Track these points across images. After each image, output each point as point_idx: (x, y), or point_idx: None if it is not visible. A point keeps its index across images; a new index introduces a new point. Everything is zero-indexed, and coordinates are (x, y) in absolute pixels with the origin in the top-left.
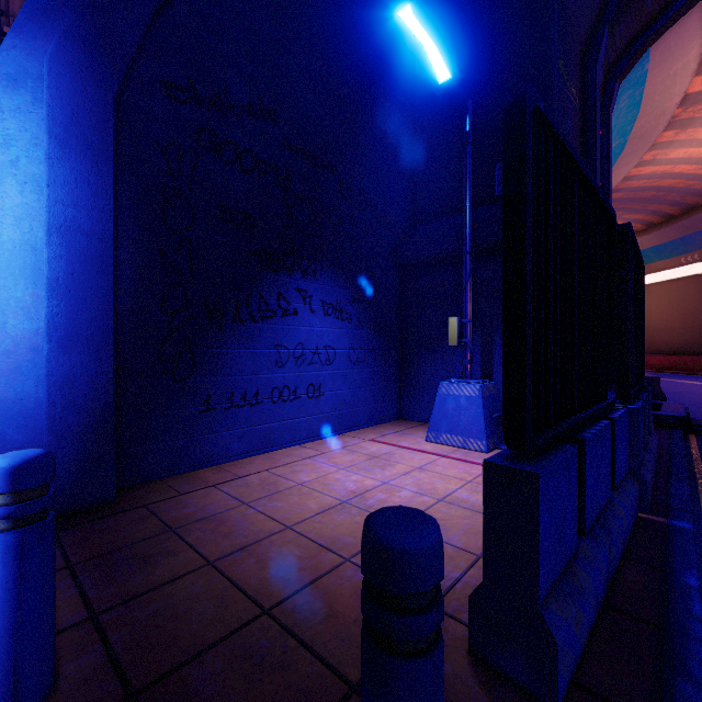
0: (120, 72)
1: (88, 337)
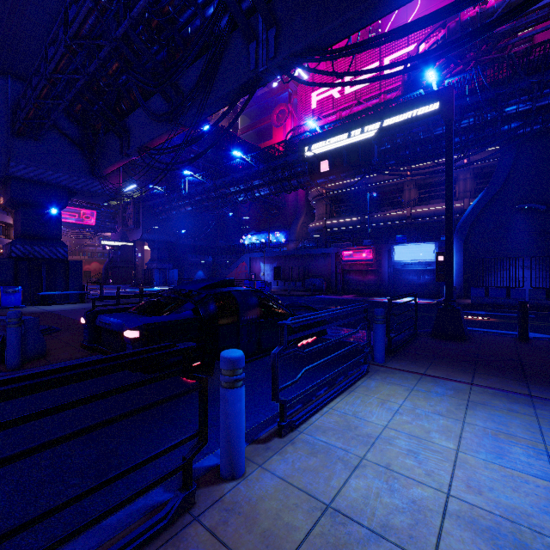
0: (464, 239)
1: (459, 276)
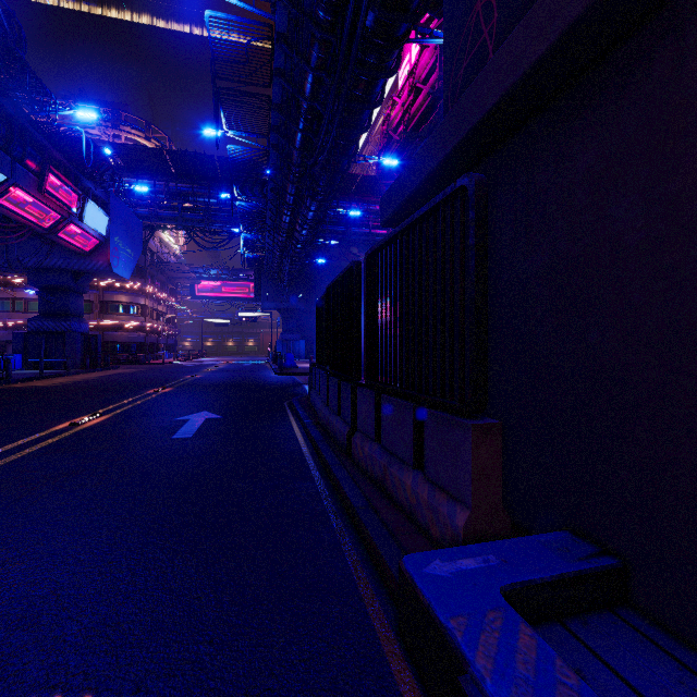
0: None
1: None
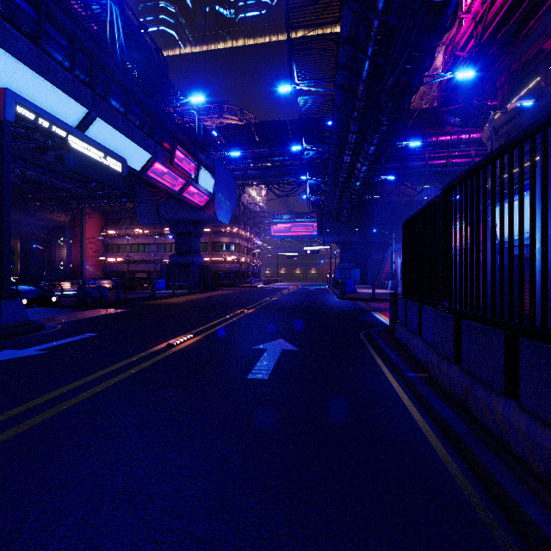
0: None
1: None
